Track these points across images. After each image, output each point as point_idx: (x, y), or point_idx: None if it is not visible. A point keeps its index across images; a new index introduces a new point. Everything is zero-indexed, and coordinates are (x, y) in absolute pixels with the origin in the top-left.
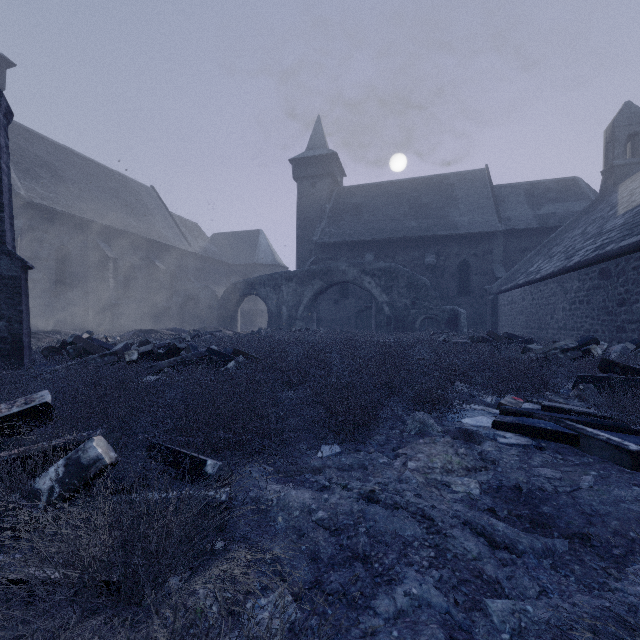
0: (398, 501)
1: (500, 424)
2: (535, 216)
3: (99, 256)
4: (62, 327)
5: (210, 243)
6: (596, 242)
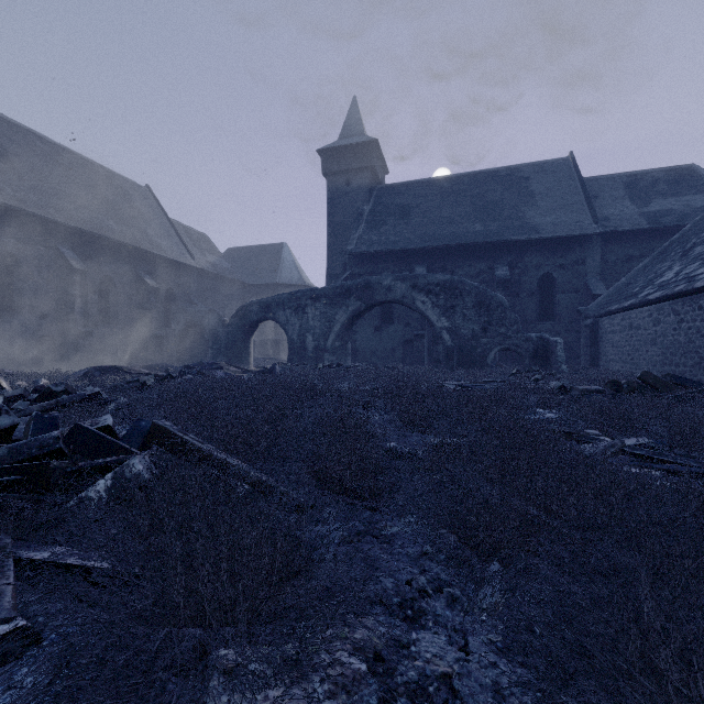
0: None
1: None
2: (643, 214)
3: (61, 267)
4: (5, 362)
5: (221, 258)
6: None
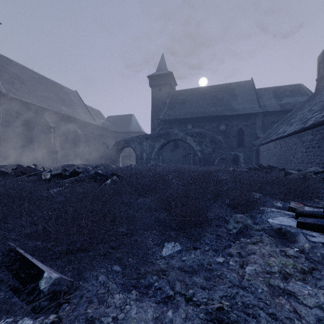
0: None
1: (304, 224)
2: (279, 104)
3: (46, 126)
4: (26, 163)
5: (106, 121)
6: (322, 113)
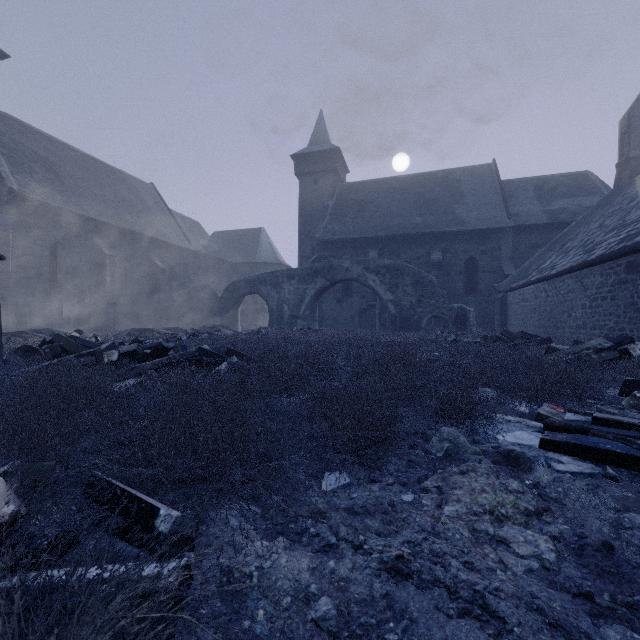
0: (441, 577)
1: (551, 444)
2: (545, 211)
3: (95, 253)
4: (57, 326)
5: (211, 241)
6: (620, 234)
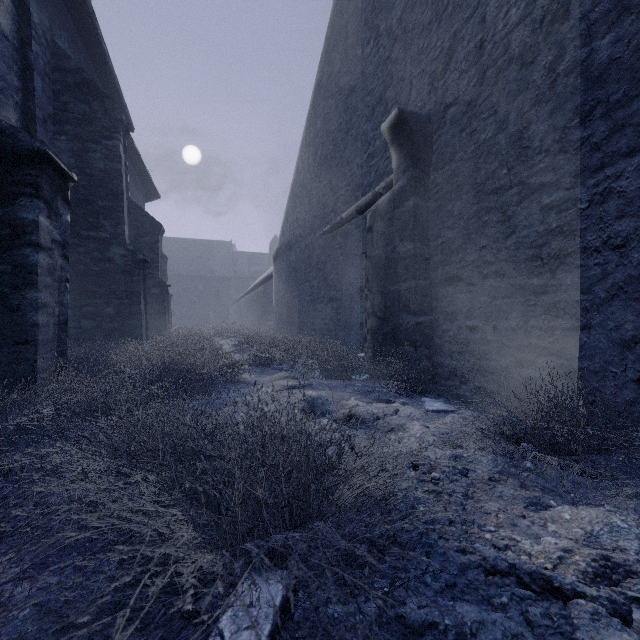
0: None
1: None
2: (249, 271)
3: None
4: None
5: None
6: None
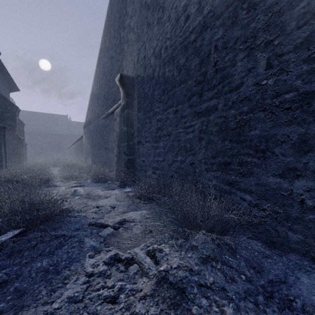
0: None
1: None
2: (78, 132)
3: None
4: None
5: None
6: None
